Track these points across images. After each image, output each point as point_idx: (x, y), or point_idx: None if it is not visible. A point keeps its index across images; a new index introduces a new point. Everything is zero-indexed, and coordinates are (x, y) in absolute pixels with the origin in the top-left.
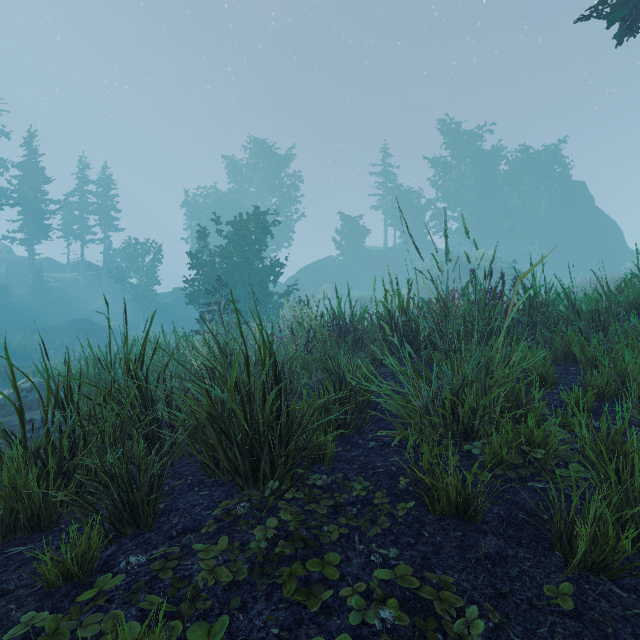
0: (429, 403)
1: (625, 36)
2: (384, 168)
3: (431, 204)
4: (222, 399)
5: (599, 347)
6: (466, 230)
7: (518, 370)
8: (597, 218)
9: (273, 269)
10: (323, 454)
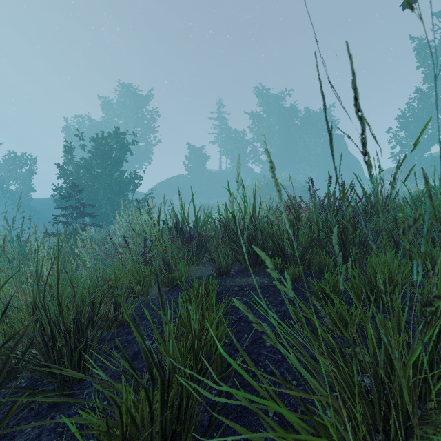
0: None
1: None
2: (219, 114)
3: (251, 142)
4: None
5: None
6: None
7: None
8: (349, 157)
9: (132, 180)
10: None
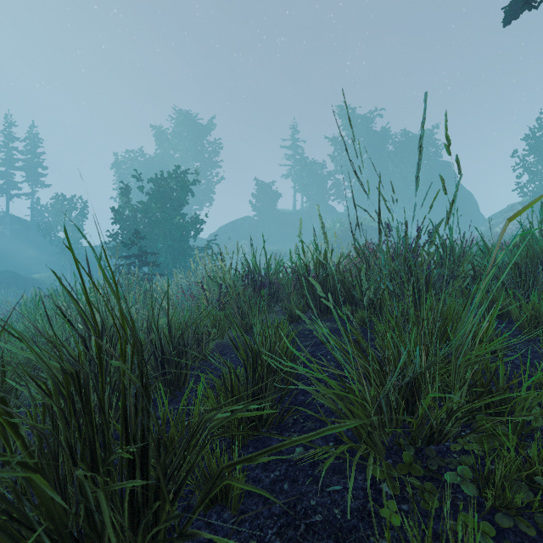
0: (381, 397)
1: (522, 7)
2: (293, 142)
3: (332, 174)
4: (64, 405)
5: (539, 305)
6: (447, 141)
7: (493, 345)
8: (459, 191)
9: (194, 225)
10: (227, 489)
